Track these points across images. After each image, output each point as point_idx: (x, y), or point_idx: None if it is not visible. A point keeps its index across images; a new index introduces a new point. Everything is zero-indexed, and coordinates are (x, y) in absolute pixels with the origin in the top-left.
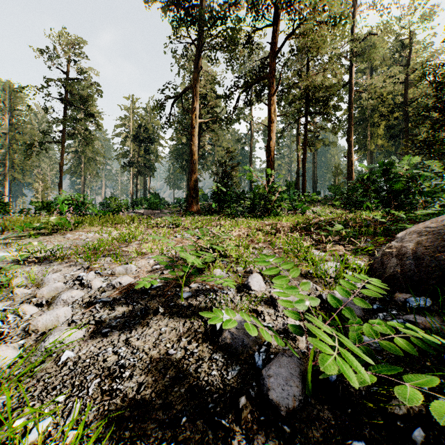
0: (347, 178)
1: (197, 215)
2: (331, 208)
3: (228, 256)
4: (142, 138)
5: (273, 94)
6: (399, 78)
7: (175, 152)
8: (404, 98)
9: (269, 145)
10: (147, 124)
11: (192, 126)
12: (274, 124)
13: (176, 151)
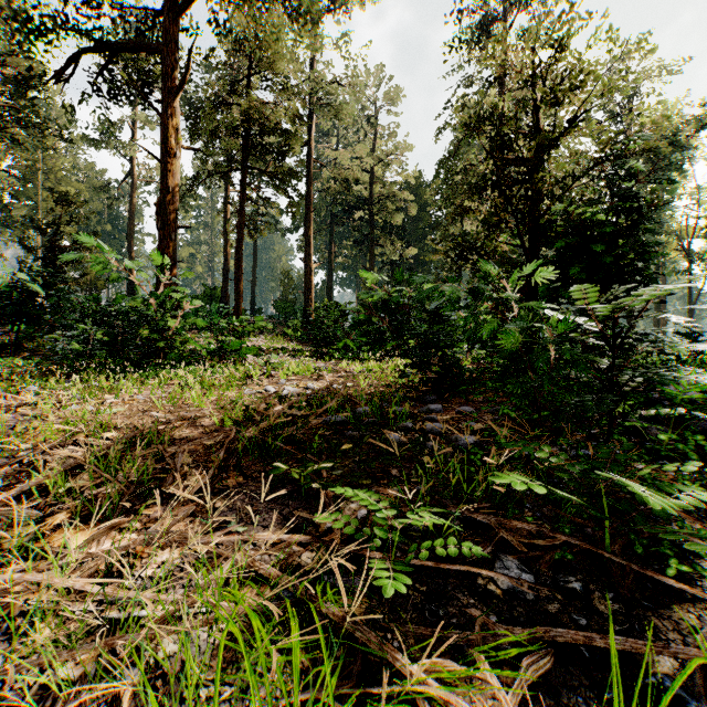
0: (304, 292)
1: None
2: (282, 339)
3: None
4: None
5: (175, 95)
6: (364, 165)
7: None
8: (369, 193)
9: (165, 203)
10: None
11: None
12: (178, 162)
13: None
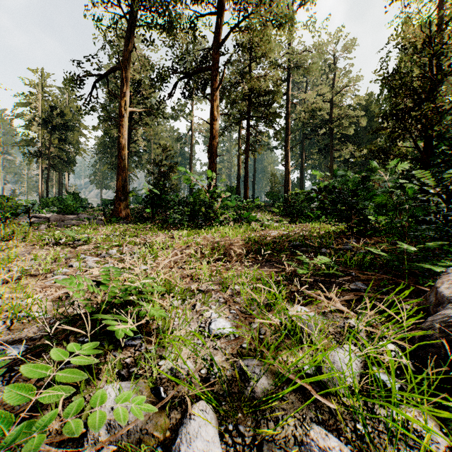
0: (284, 186)
1: (124, 223)
2: (270, 214)
3: (145, 327)
4: (56, 124)
5: (216, 89)
6: (326, 98)
7: (102, 145)
8: (329, 116)
9: (211, 145)
10: (63, 107)
11: (119, 114)
12: (217, 122)
13: (103, 144)
